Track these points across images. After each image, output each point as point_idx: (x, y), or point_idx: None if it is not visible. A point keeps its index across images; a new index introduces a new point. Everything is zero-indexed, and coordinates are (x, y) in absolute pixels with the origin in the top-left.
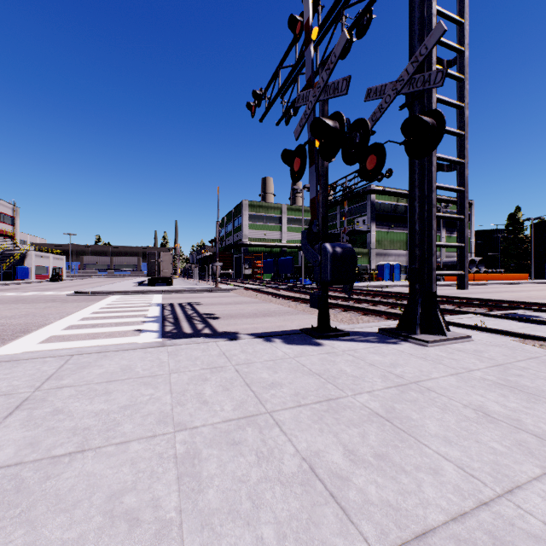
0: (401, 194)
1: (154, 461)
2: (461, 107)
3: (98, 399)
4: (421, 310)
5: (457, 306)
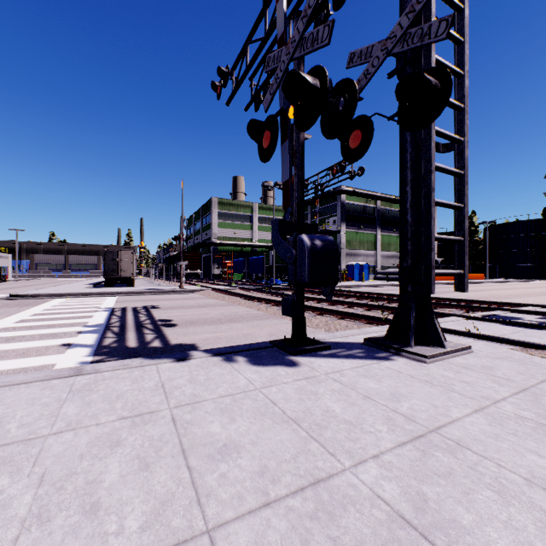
0: (370, 196)
1: None
2: (461, 76)
3: None
4: (415, 316)
5: (433, 307)
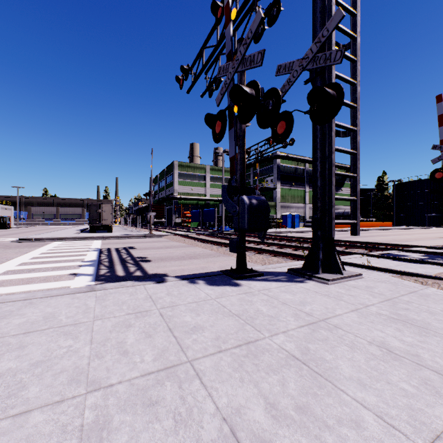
0: (300, 160)
1: (54, 438)
2: (354, 84)
3: (8, 356)
4: (323, 253)
5: (345, 248)
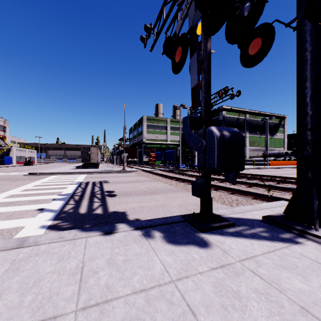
0: (241, 111)
1: None
2: None
3: None
4: (317, 200)
5: None
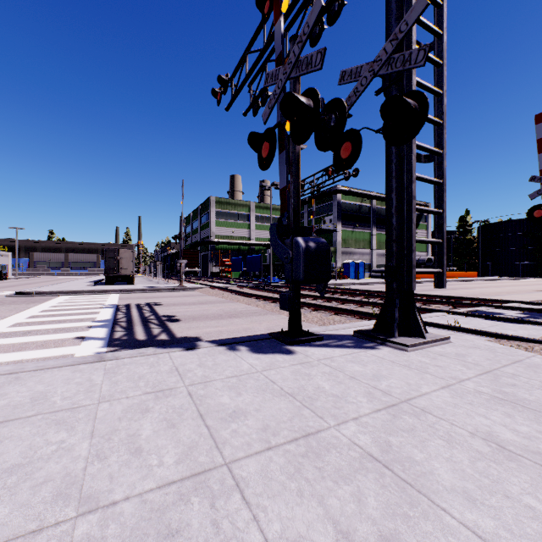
0: (365, 195)
1: None
2: (440, 95)
3: None
4: (399, 310)
5: (423, 304)
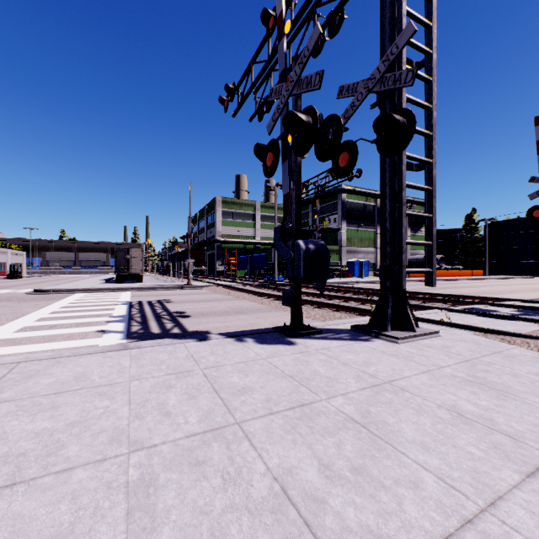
0: (370, 194)
1: (101, 493)
2: (430, 109)
3: (42, 416)
4: (392, 306)
5: (423, 302)
